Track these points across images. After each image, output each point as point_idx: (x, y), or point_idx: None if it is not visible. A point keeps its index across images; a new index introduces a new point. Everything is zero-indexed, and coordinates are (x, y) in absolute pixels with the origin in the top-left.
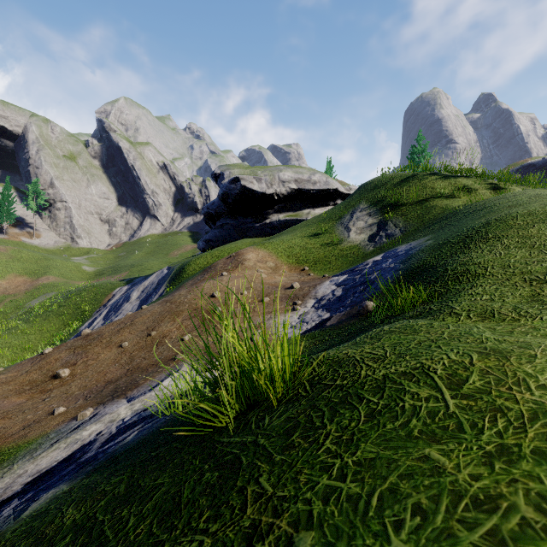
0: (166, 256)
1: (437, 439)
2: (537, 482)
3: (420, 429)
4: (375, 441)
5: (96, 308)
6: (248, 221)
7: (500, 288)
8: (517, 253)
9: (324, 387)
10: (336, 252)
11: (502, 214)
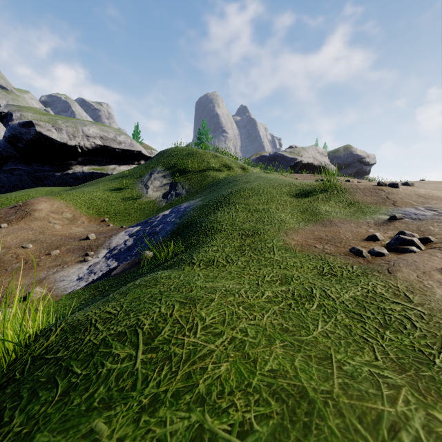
0: None
1: (111, 405)
2: (163, 426)
3: (103, 396)
4: (54, 426)
5: None
6: (46, 169)
7: (225, 241)
8: (241, 215)
9: (43, 363)
10: (135, 205)
11: (240, 188)
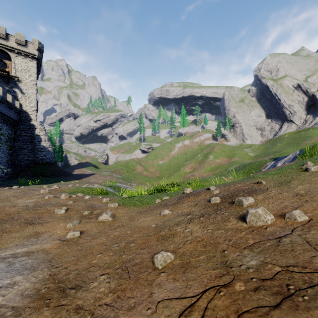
0: (299, 145)
1: None
2: None
3: None
4: None
5: (257, 171)
6: None
7: None
8: None
9: None
10: None
11: None
